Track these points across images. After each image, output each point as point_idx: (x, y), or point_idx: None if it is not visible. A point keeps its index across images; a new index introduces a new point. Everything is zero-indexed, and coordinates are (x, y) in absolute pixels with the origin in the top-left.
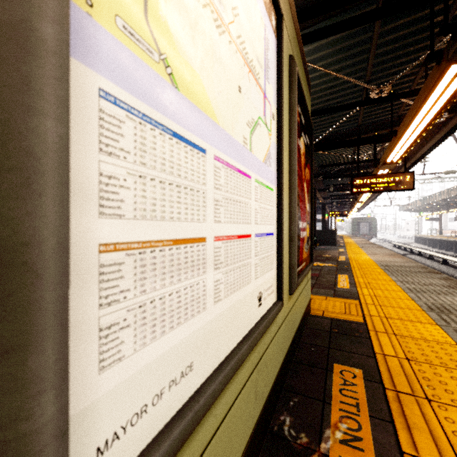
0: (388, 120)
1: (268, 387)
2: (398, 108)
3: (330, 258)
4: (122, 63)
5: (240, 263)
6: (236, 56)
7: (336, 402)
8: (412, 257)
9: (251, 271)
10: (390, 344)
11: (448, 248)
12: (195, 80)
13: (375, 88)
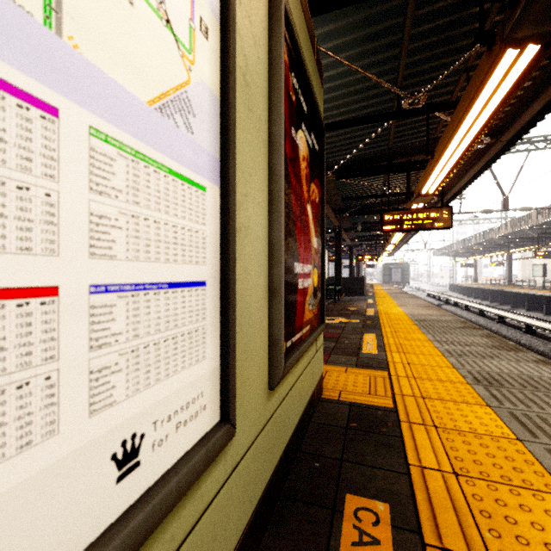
0: (423, 143)
1: None
2: (435, 129)
3: (357, 312)
4: None
5: None
6: None
7: None
8: (447, 308)
9: (63, 398)
10: (430, 445)
11: (484, 298)
12: None
13: (409, 96)
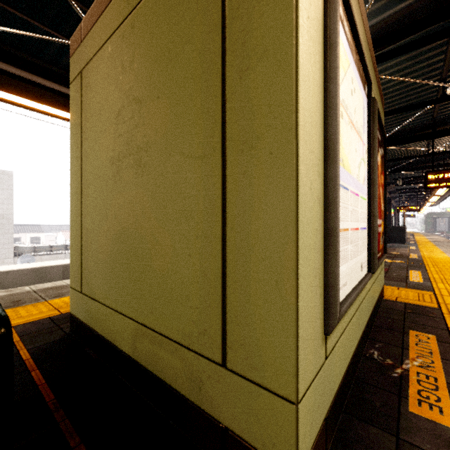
0: None
1: (362, 327)
2: None
3: (400, 256)
4: None
5: (355, 243)
6: (355, 134)
7: (413, 349)
8: None
9: (359, 249)
10: None
11: None
12: (346, 160)
13: None
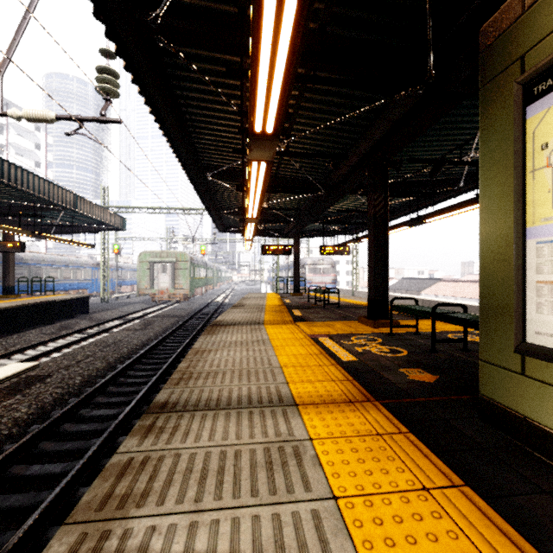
0: None
1: None
2: None
3: None
4: (543, 230)
5: None
6: None
7: None
8: None
9: None
10: None
11: None
12: None
13: None
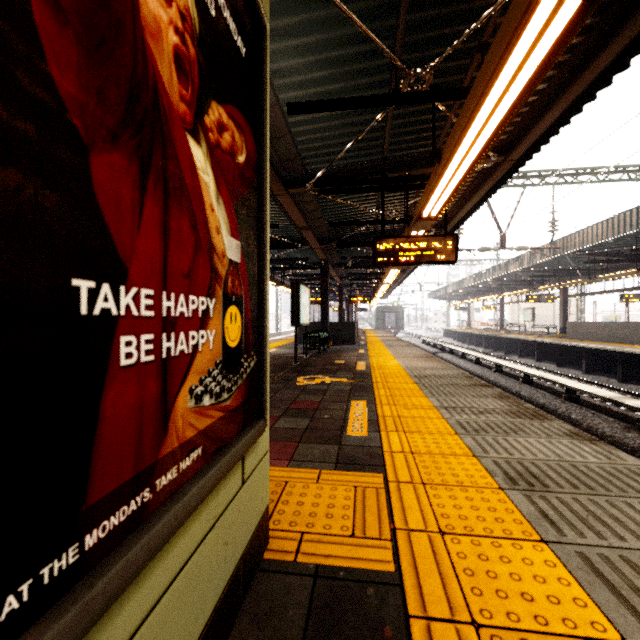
0: (424, 155)
1: None
2: (437, 137)
3: (345, 367)
4: None
5: None
6: None
7: None
8: (443, 356)
9: None
10: None
11: (478, 344)
12: None
13: (410, 73)
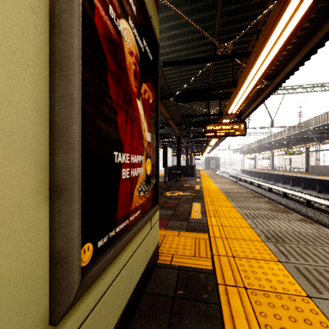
0: (229, 82)
1: None
2: (236, 73)
3: (189, 187)
4: None
5: None
6: None
7: None
8: (241, 183)
9: None
10: (243, 312)
11: (260, 177)
12: None
13: (221, 46)
